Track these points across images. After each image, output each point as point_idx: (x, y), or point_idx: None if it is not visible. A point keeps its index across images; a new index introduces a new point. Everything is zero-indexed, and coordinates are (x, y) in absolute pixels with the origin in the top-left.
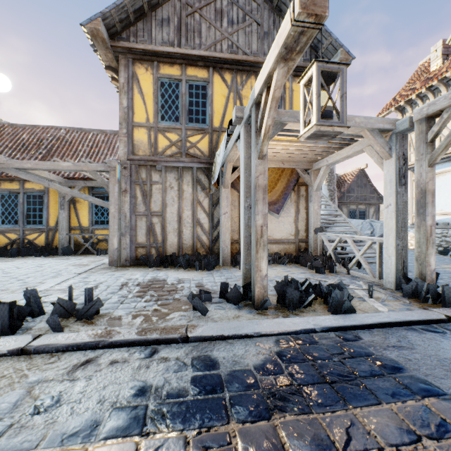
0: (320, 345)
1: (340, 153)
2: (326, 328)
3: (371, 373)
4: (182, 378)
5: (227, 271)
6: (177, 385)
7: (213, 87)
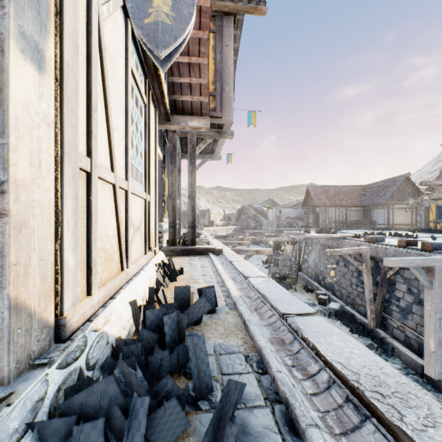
0: None
1: None
2: None
3: None
4: None
5: None
6: None
7: None
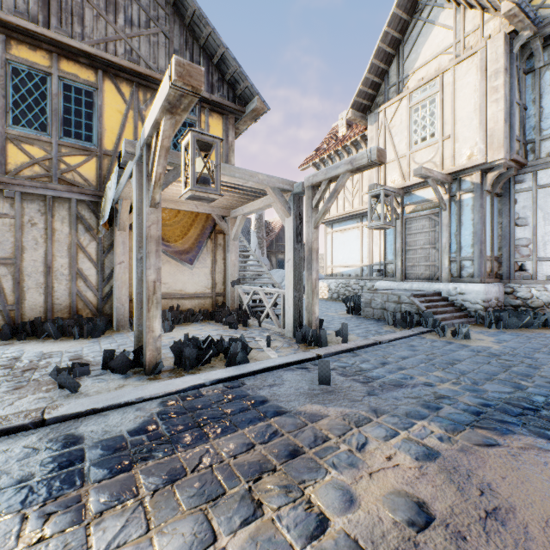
0: (206, 397)
1: (254, 205)
2: (216, 380)
3: (240, 410)
4: (28, 464)
5: (123, 336)
6: (21, 472)
7: (103, 96)
